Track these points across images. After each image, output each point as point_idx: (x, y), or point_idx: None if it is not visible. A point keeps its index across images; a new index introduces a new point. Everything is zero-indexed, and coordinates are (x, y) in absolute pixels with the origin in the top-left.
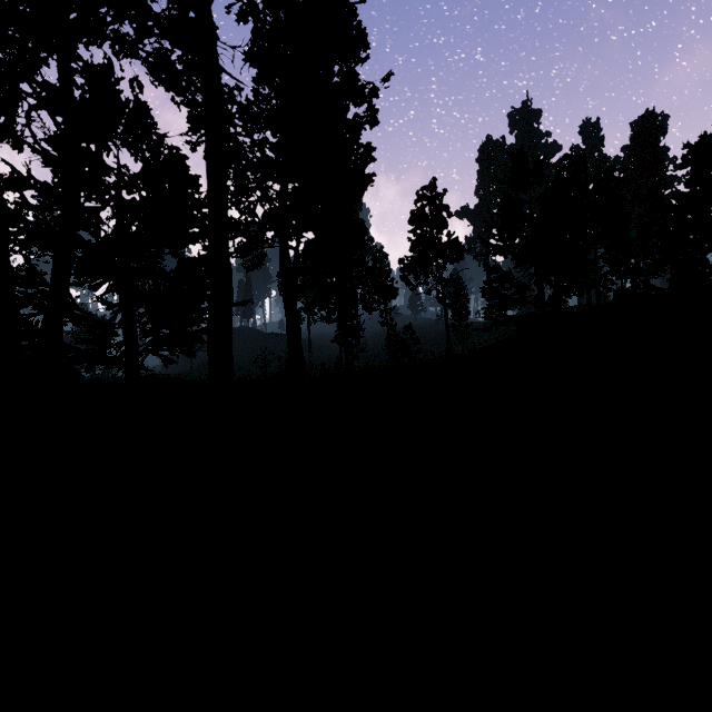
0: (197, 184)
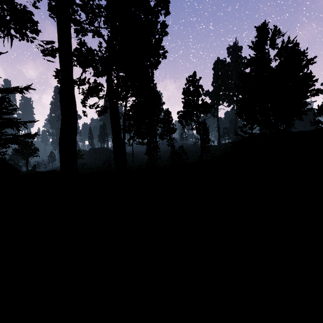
0: (36, 29)
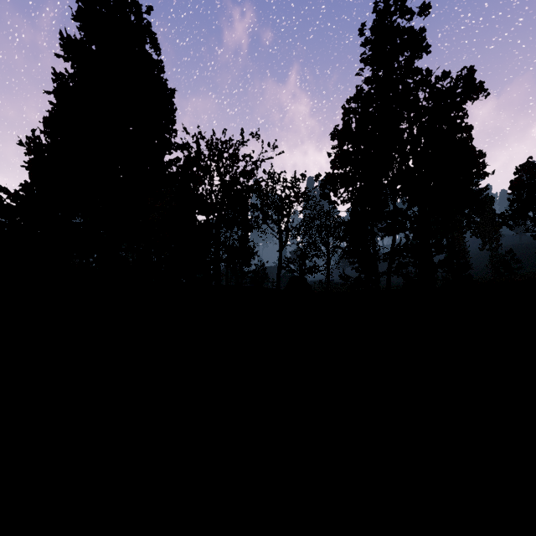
0: None
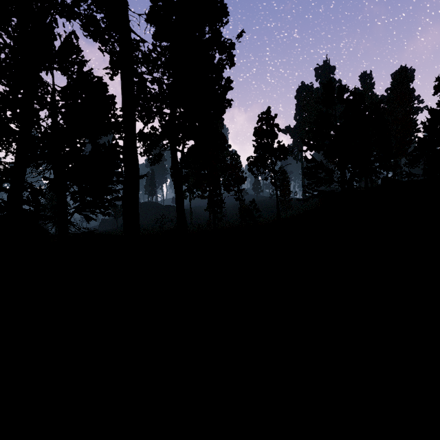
0: (113, 101)
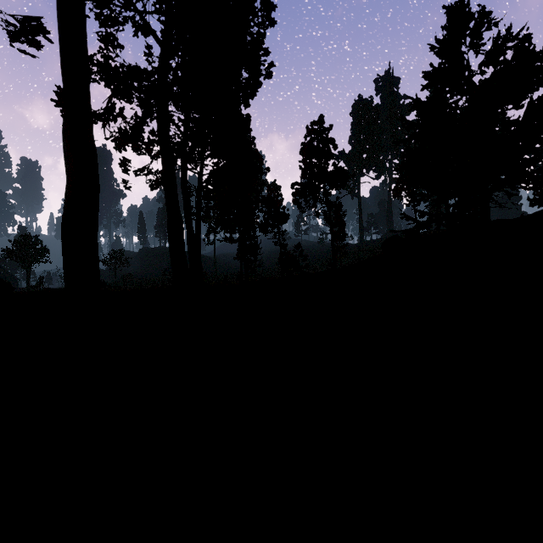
0: None
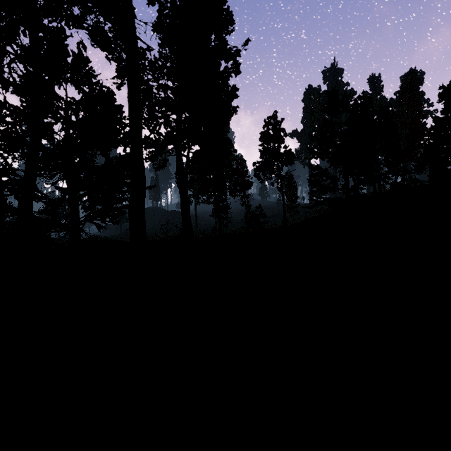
0: (121, 110)
